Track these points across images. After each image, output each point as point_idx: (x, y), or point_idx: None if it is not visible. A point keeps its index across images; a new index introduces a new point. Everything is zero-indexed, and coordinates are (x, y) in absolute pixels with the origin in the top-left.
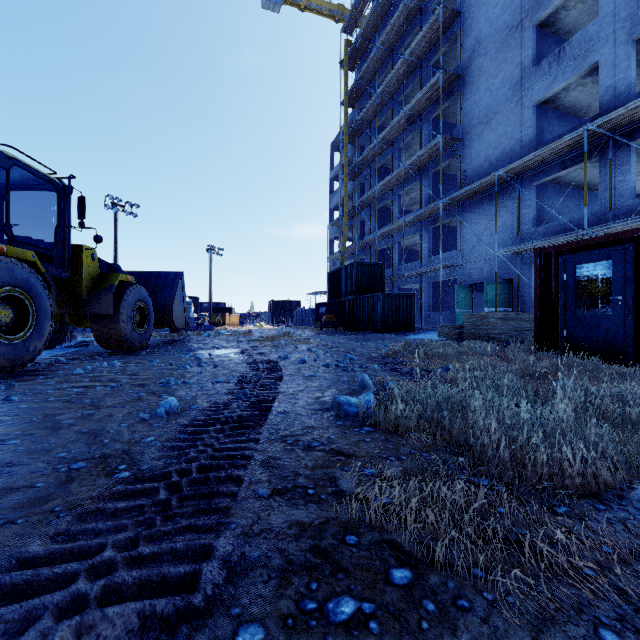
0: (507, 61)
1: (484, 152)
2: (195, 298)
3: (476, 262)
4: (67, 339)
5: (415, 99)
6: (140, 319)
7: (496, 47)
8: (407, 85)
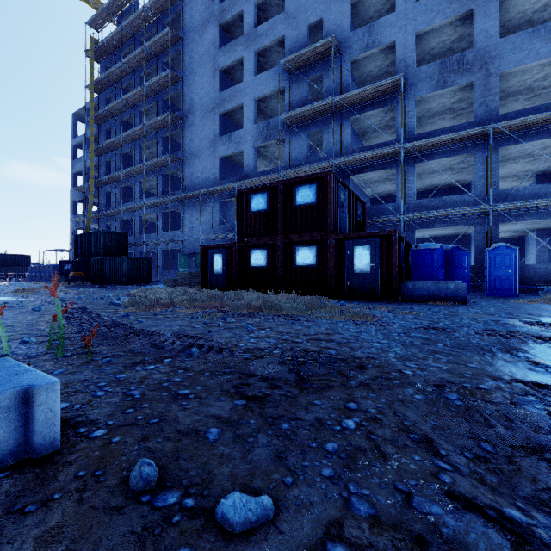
0: (207, 126)
1: (196, 173)
2: None
3: (192, 240)
4: None
5: (152, 121)
6: None
7: (202, 114)
8: (147, 103)
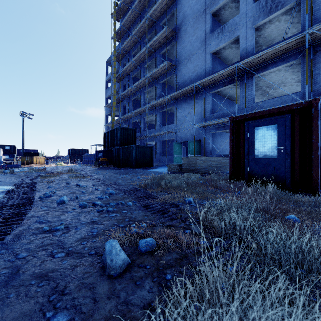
0: (198, 28)
1: (187, 74)
2: (12, 146)
3: (184, 130)
4: None
5: (153, 40)
6: None
7: (193, 20)
8: (148, 34)
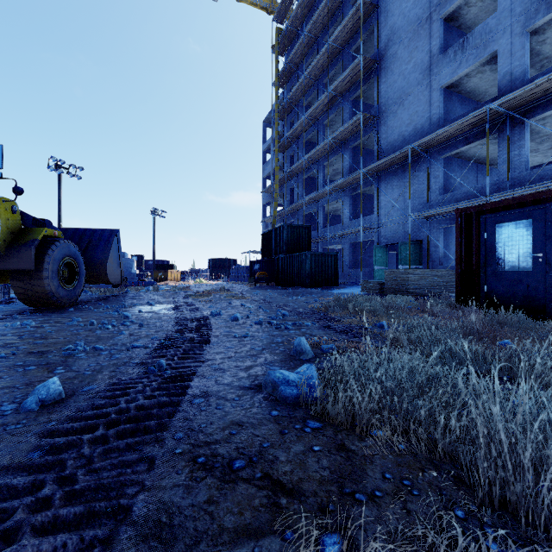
0: (418, 49)
1: (398, 129)
2: (140, 256)
3: (391, 225)
4: None
5: (338, 80)
6: (69, 275)
7: (408, 37)
8: (331, 69)
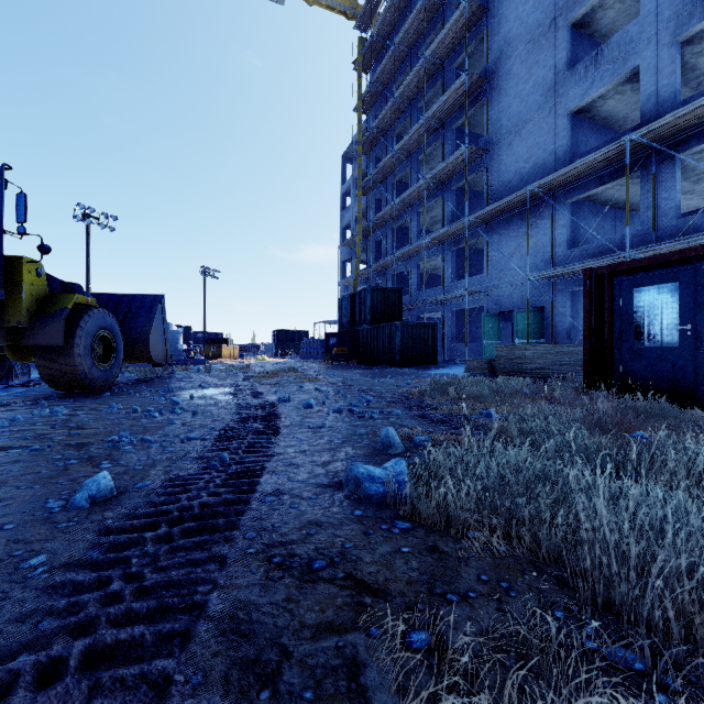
0: (539, 64)
1: (513, 165)
2: (187, 327)
3: (505, 288)
4: (15, 376)
5: (437, 104)
6: (104, 352)
7: (527, 48)
8: (428, 90)
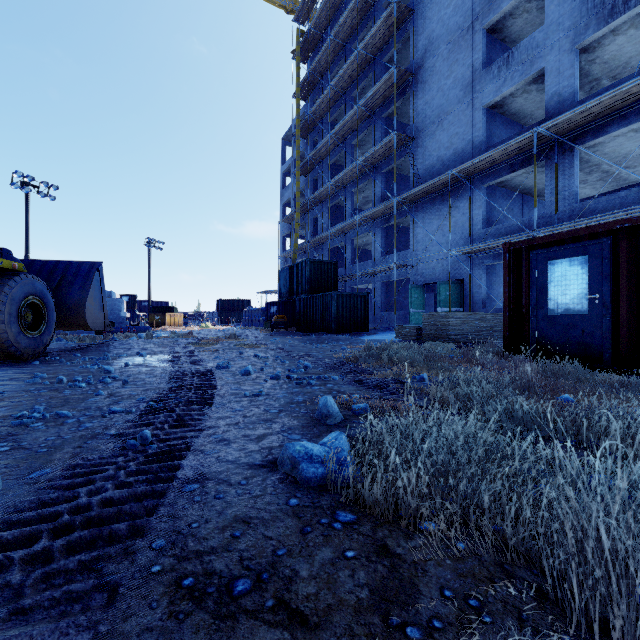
0: (459, 62)
1: (436, 152)
2: (132, 296)
3: (429, 262)
4: None
5: (369, 94)
6: (34, 319)
7: (448, 48)
8: (360, 81)
